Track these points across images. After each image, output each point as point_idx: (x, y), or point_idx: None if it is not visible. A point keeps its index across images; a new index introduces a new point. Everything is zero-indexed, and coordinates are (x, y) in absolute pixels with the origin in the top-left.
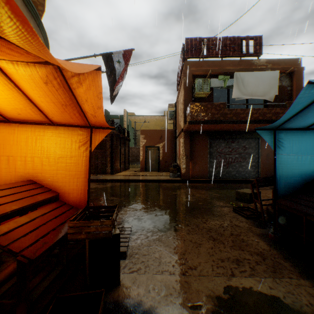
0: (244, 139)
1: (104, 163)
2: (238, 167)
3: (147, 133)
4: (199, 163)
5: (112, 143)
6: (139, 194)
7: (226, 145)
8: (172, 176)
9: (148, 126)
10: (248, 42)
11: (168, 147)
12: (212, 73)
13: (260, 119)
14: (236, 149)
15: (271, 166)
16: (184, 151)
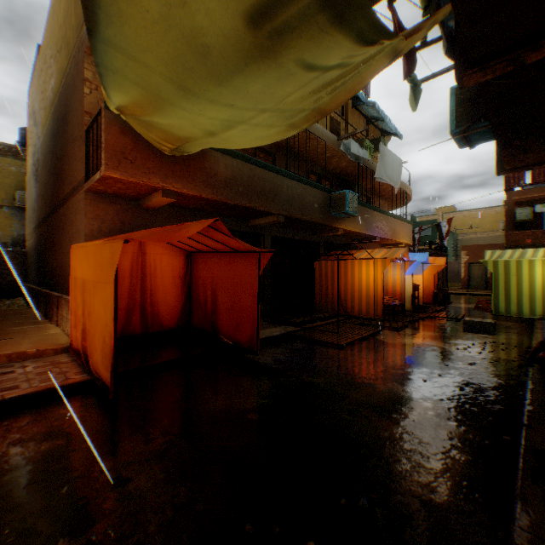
0: None
1: None
2: None
3: (469, 249)
4: None
5: None
6: (456, 298)
7: None
8: None
9: (479, 225)
10: None
11: None
12: (537, 198)
13: None
14: None
15: None
16: None
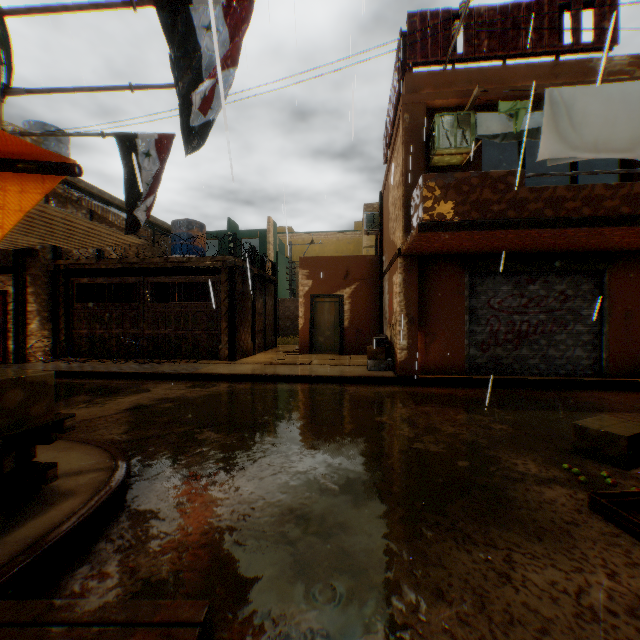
0: (560, 273)
1: (215, 335)
2: (544, 345)
3: (314, 264)
4: (442, 335)
5: (232, 288)
6: (282, 420)
7: (514, 290)
8: (374, 367)
9: (321, 254)
10: (577, 13)
11: (364, 297)
12: (478, 102)
13: (624, 215)
14: (540, 299)
15: (635, 344)
16: (404, 305)
